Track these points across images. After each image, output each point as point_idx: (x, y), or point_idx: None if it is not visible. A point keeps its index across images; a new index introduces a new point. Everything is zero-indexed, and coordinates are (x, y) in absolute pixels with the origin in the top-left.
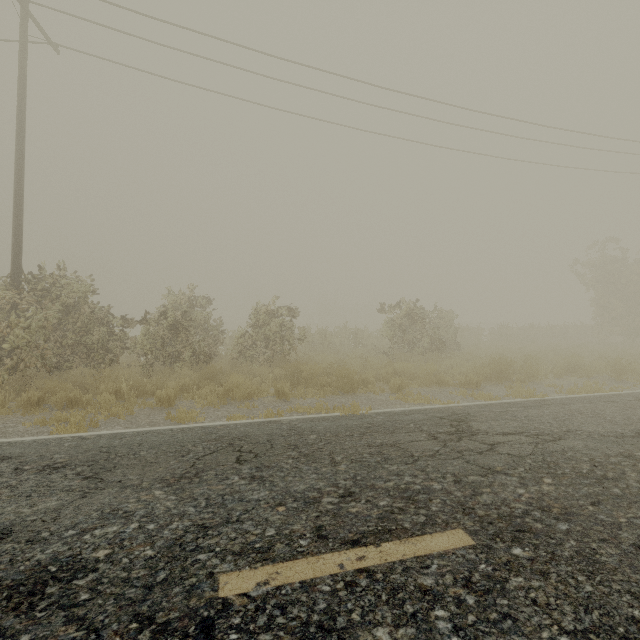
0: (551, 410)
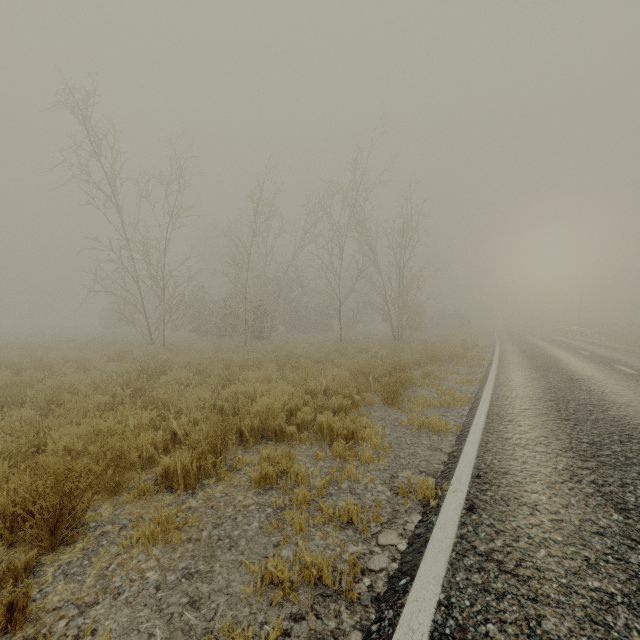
0: None
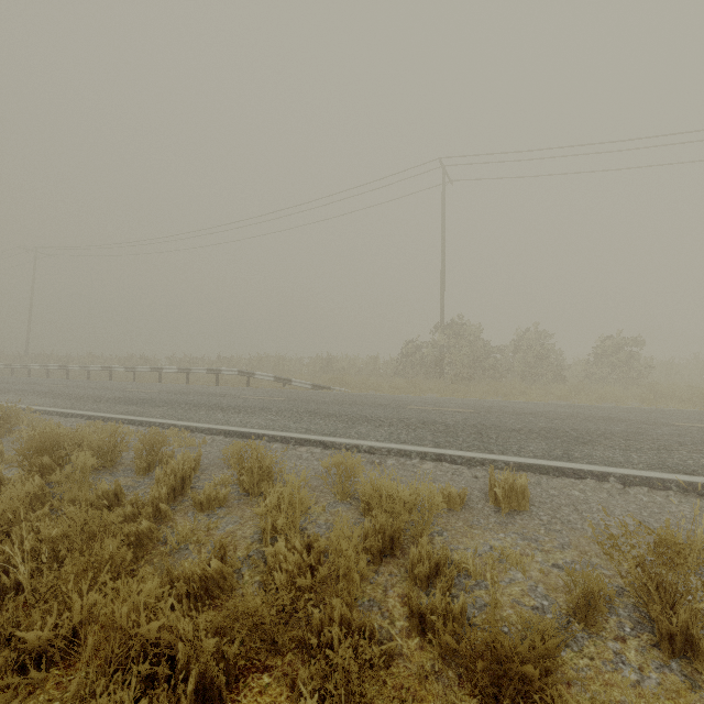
0: None
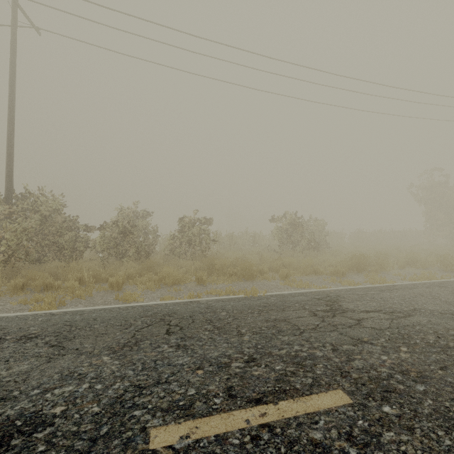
0: (400, 293)
